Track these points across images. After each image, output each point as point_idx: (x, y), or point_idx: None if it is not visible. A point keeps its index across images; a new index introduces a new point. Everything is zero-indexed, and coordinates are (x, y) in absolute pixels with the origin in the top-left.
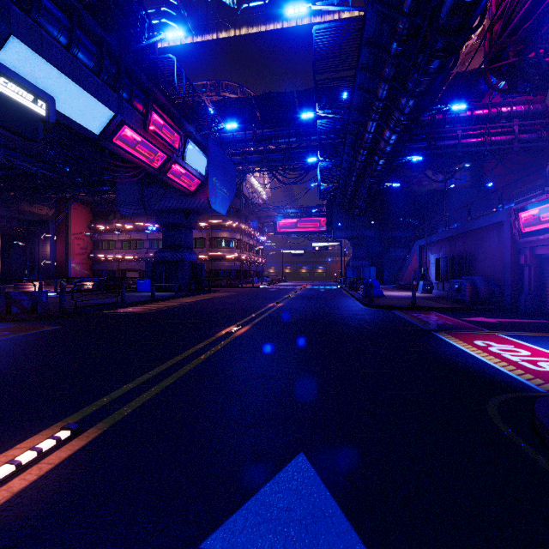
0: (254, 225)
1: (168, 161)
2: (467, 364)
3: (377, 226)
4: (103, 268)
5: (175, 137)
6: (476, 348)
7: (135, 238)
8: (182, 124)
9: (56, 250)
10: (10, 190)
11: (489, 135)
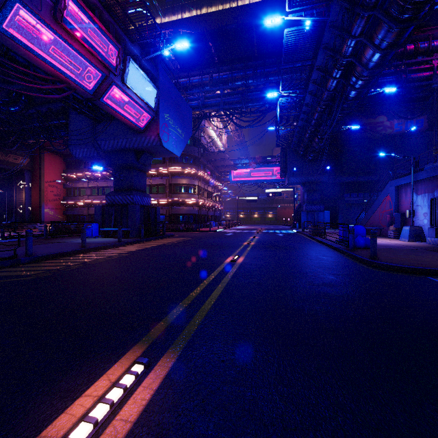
0: (212, 173)
1: (103, 81)
2: None
3: (331, 172)
4: (74, 212)
5: (109, 49)
6: None
7: (102, 186)
8: (122, 41)
9: (31, 197)
10: None
11: None
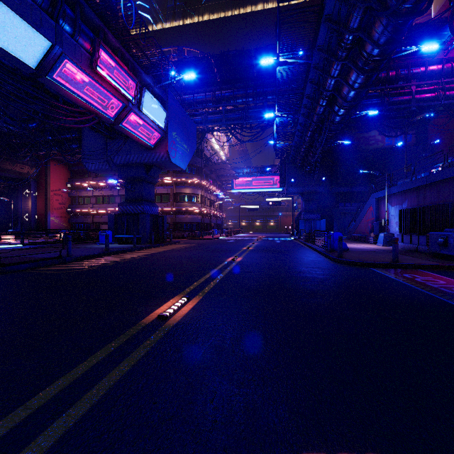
0: (214, 182)
1: (123, 109)
2: None
3: (327, 182)
4: (79, 221)
5: (129, 84)
6: None
7: (107, 194)
8: (138, 73)
9: (37, 205)
10: None
11: (442, 90)
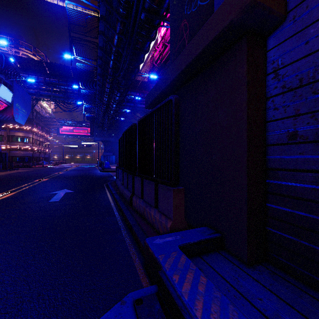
0: (42, 128)
1: None
2: (112, 180)
3: (116, 136)
4: None
5: None
6: None
7: None
8: None
9: None
10: None
11: None
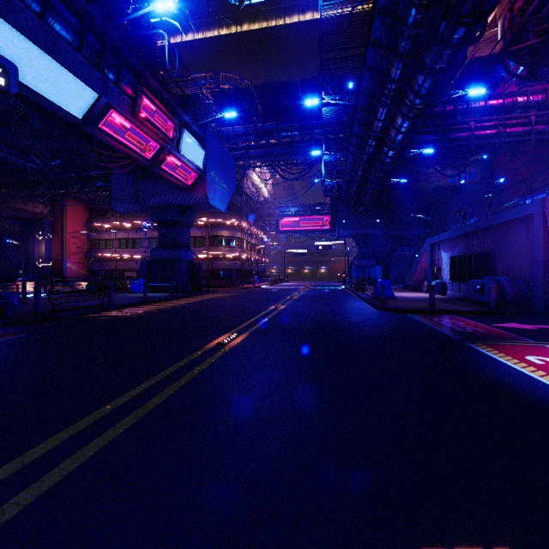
0: (255, 223)
1: (161, 152)
2: (538, 394)
3: (382, 224)
4: (100, 267)
5: (169, 126)
6: (534, 368)
7: (132, 237)
8: (177, 113)
9: (51, 250)
10: (2, 186)
11: (503, 126)
